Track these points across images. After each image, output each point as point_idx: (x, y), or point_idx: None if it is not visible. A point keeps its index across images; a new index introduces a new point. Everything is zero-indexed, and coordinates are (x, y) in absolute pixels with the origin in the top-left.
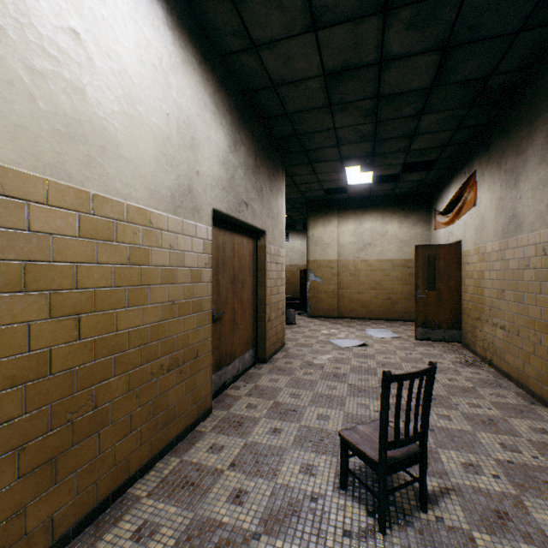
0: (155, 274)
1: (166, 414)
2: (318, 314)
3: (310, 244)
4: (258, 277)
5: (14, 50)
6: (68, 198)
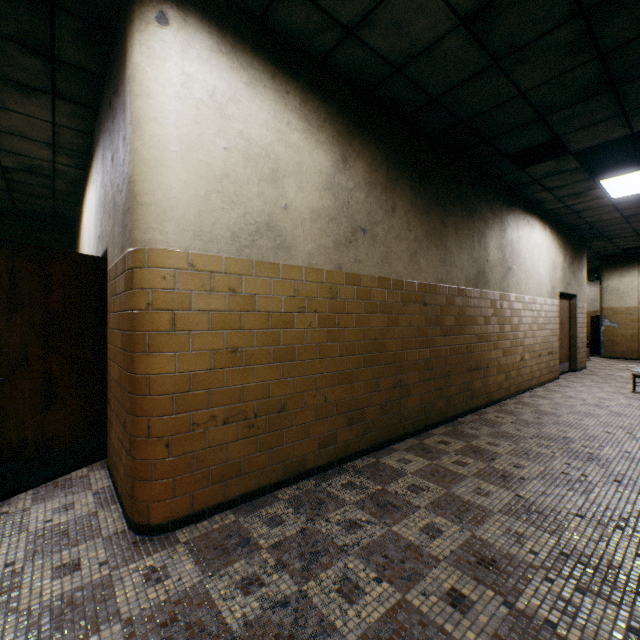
0: (547, 320)
1: (549, 369)
2: (613, 356)
3: (603, 293)
4: (570, 322)
5: (534, 271)
6: (538, 301)
